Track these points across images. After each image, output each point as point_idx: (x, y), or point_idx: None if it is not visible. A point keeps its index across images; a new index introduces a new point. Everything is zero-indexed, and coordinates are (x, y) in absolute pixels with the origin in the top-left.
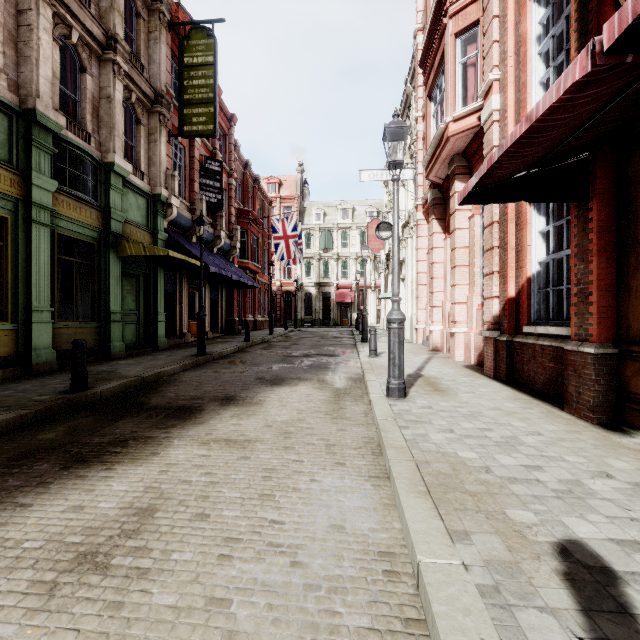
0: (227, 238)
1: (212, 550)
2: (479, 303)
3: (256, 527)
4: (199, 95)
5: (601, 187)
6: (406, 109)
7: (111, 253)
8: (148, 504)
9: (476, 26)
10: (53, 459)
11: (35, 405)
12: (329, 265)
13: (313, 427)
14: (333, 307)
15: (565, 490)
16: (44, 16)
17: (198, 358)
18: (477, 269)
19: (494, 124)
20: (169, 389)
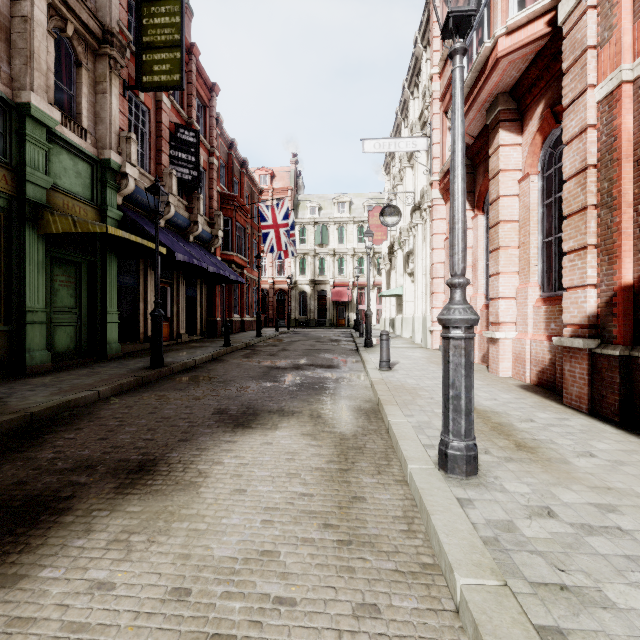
0: (207, 226)
1: None
2: (537, 297)
3: None
4: (162, 37)
5: None
6: (414, 77)
7: (28, 229)
8: None
9: None
10: None
11: None
12: (325, 262)
13: (292, 597)
14: (329, 306)
15: None
16: None
17: (147, 373)
18: (533, 250)
19: (589, 11)
20: (57, 439)
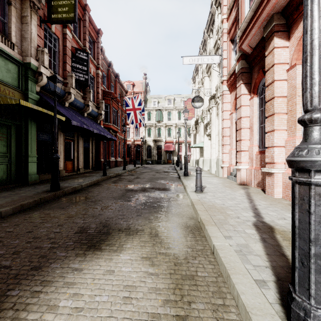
0: (95, 108)
1: None
2: None
3: None
4: None
5: None
6: (210, 26)
7: None
8: None
9: None
10: None
11: None
12: (161, 130)
13: None
14: (163, 153)
15: None
16: None
17: (44, 195)
18: (299, 114)
19: None
20: None
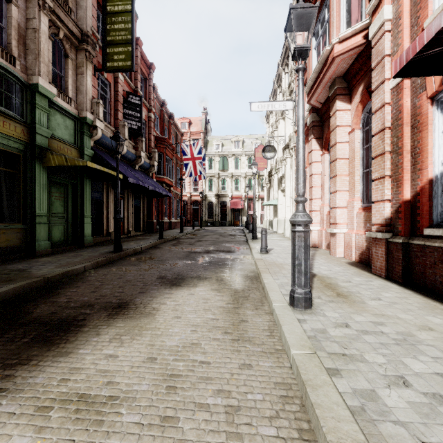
0: (147, 158)
1: None
2: (359, 207)
3: None
4: (119, 37)
5: None
6: (285, 59)
7: (36, 163)
8: None
9: None
10: None
11: None
12: (225, 182)
13: (208, 361)
14: (228, 212)
15: None
16: None
17: (112, 255)
18: (357, 177)
19: (386, 34)
20: (67, 292)
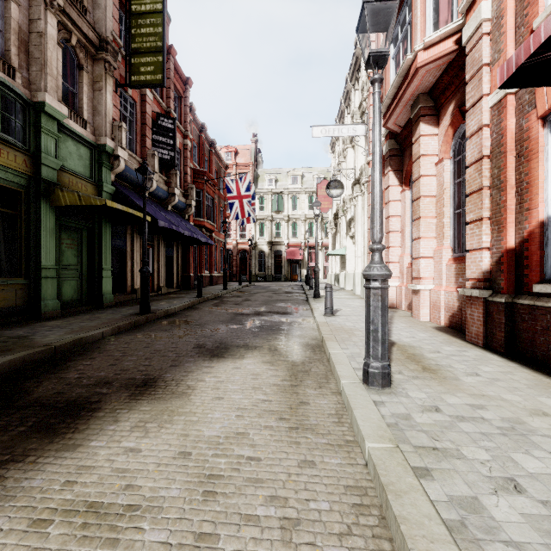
0: (182, 197)
1: None
2: (449, 257)
3: None
4: (147, 44)
5: None
6: (355, 72)
7: (42, 202)
8: None
9: None
10: None
11: None
12: (280, 226)
13: (259, 456)
14: (284, 264)
15: None
16: None
17: (138, 318)
18: (447, 219)
19: (484, 37)
20: (78, 365)
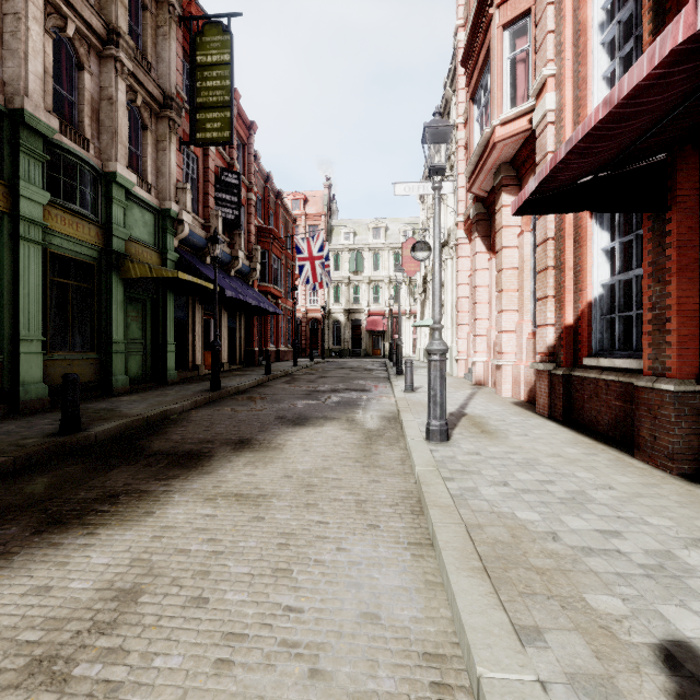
0: (246, 259)
1: (207, 652)
2: (529, 331)
3: (266, 617)
4: (214, 98)
5: (682, 194)
6: (445, 116)
7: (113, 275)
8: (132, 583)
9: (527, 16)
10: (25, 520)
11: (15, 451)
12: (359, 290)
13: (341, 478)
14: (364, 336)
15: (655, 565)
16: (34, 3)
17: (211, 394)
18: (527, 293)
19: (548, 126)
20: (175, 430)
